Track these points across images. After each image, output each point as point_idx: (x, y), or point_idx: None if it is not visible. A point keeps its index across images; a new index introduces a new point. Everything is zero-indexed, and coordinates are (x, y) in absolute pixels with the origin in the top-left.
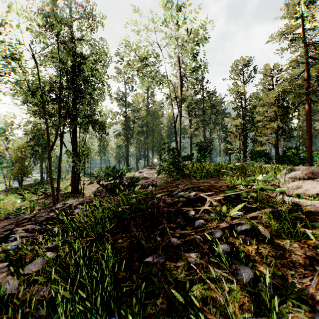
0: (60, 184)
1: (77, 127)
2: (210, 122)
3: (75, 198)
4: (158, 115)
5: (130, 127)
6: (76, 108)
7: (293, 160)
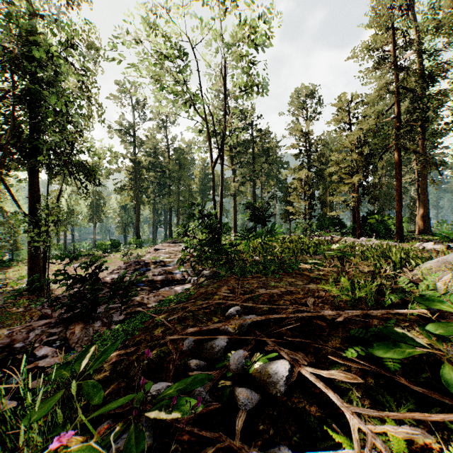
0: (10, 272)
1: (38, 172)
2: (261, 175)
3: (32, 299)
4: (187, 161)
5: (142, 178)
6: (37, 138)
7: (378, 230)
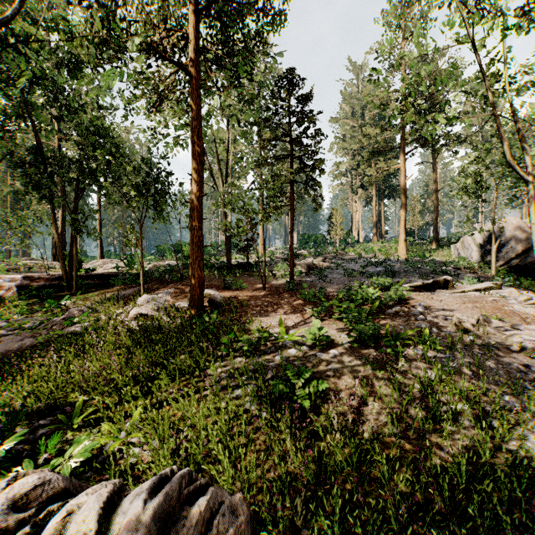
0: None
1: None
2: None
3: None
4: None
5: None
6: None
7: None
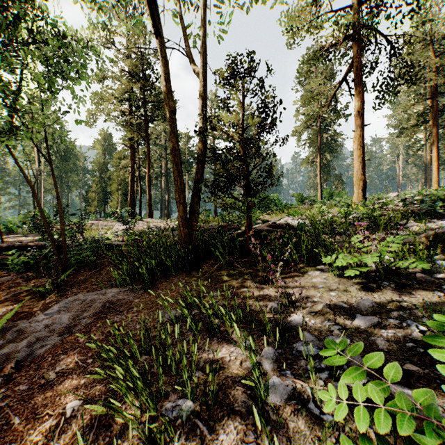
0: None
1: None
2: None
3: None
4: None
5: None
6: None
7: None
